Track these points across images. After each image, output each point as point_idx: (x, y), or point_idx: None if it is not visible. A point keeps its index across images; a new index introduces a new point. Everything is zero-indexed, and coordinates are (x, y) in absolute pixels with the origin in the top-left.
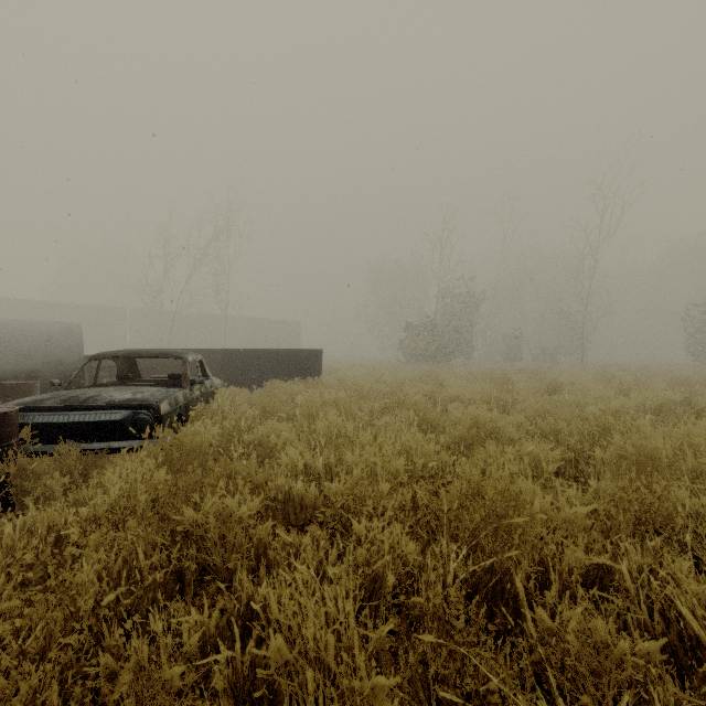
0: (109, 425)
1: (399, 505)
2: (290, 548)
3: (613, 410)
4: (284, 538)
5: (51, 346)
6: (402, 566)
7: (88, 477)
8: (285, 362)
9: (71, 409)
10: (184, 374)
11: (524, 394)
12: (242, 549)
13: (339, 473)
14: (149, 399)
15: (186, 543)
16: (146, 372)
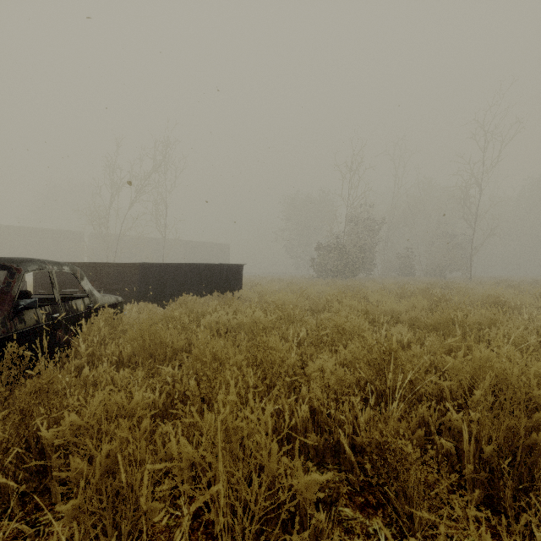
0: None
1: None
2: None
3: None
4: None
5: None
6: None
7: None
8: (205, 276)
9: None
10: (3, 293)
11: (493, 316)
12: None
13: None
14: None
15: None
16: None
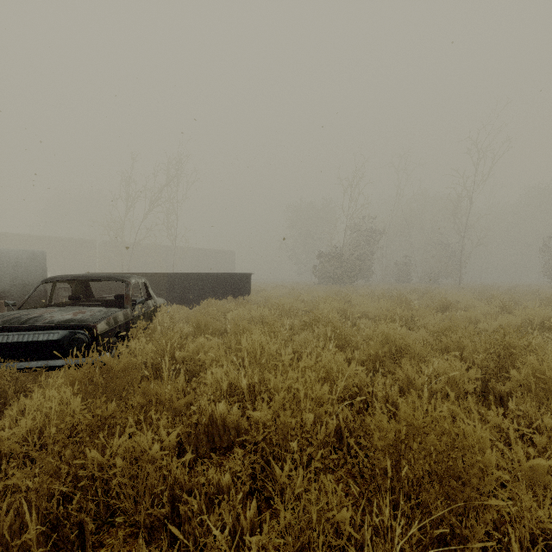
0: (47, 344)
1: (323, 436)
2: (207, 488)
3: (503, 327)
4: (199, 480)
5: (18, 271)
6: (330, 519)
7: (26, 394)
8: (220, 283)
9: (10, 330)
10: (126, 295)
11: (423, 312)
12: (154, 491)
13: (262, 394)
14: (87, 320)
15: (95, 483)
16: (103, 292)
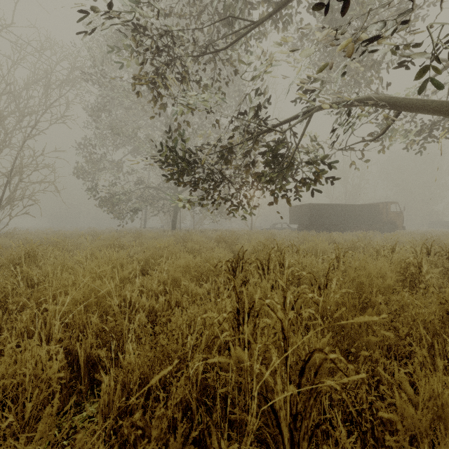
0: None
1: None
2: None
3: None
4: None
5: None
6: None
7: None
8: None
9: None
10: None
11: None
12: None
13: None
14: None
15: None
16: None
